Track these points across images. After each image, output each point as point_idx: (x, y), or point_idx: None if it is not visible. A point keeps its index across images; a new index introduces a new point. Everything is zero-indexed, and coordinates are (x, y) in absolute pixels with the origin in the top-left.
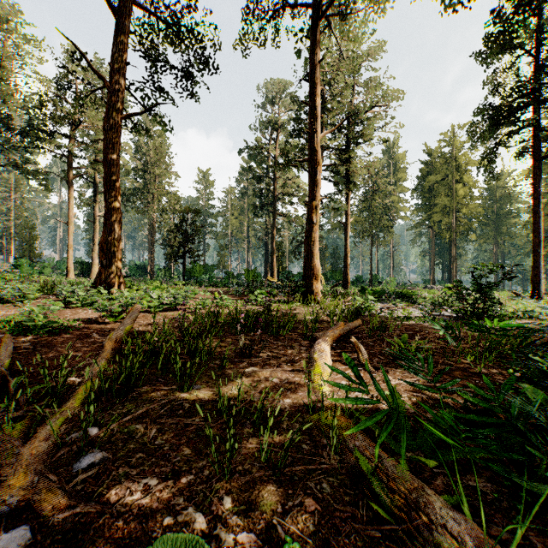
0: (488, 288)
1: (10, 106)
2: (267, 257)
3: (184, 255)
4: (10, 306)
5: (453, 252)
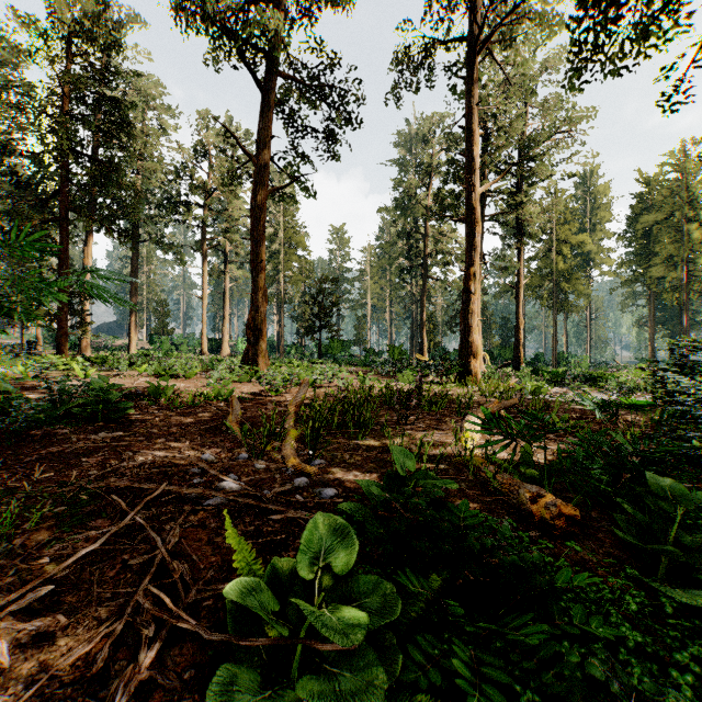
0: (689, 369)
1: (152, 182)
2: (415, 330)
3: (320, 330)
4: (181, 380)
5: (682, 320)
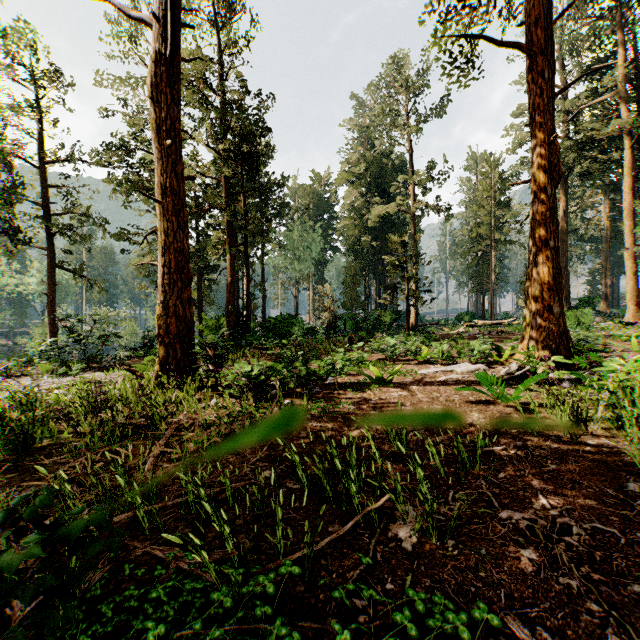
0: (116, 335)
1: None
2: None
3: None
4: None
5: None
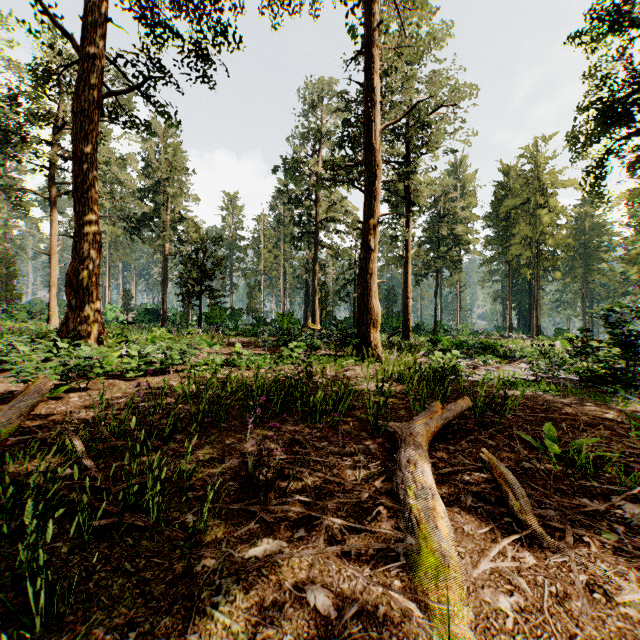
0: None
1: None
2: (308, 299)
3: (200, 295)
4: None
5: (536, 292)
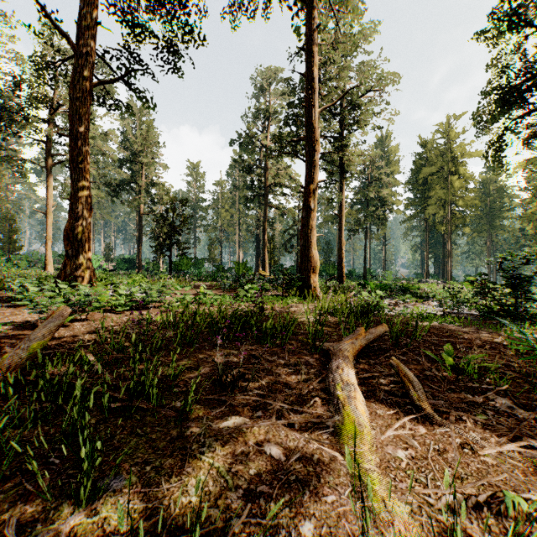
0: (527, 282)
1: None
2: (258, 250)
3: (170, 247)
4: None
5: (448, 245)
